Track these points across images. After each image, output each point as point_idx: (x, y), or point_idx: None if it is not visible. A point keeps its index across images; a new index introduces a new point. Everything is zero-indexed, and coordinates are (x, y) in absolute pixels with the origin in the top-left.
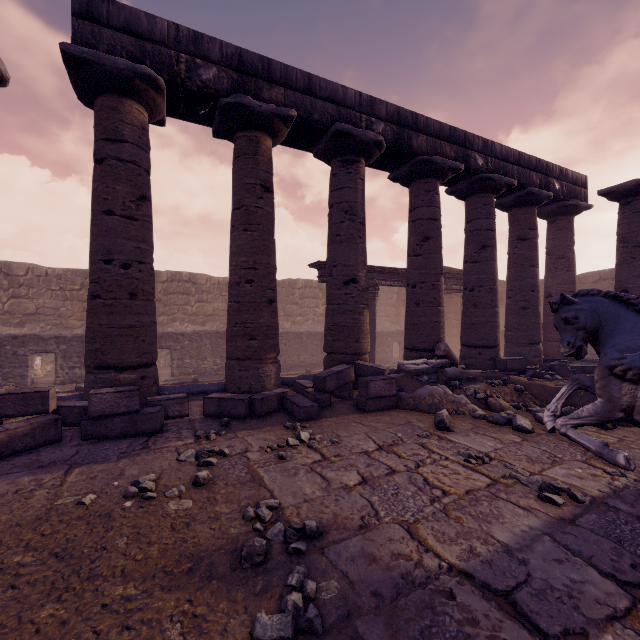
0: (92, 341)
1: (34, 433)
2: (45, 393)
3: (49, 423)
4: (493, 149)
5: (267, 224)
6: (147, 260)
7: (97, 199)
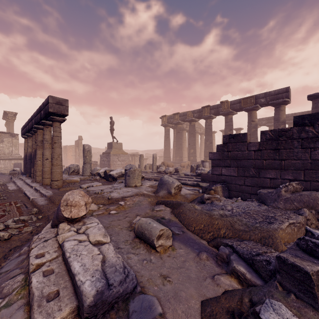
0: None
1: None
2: None
3: None
4: None
5: None
6: None
7: None
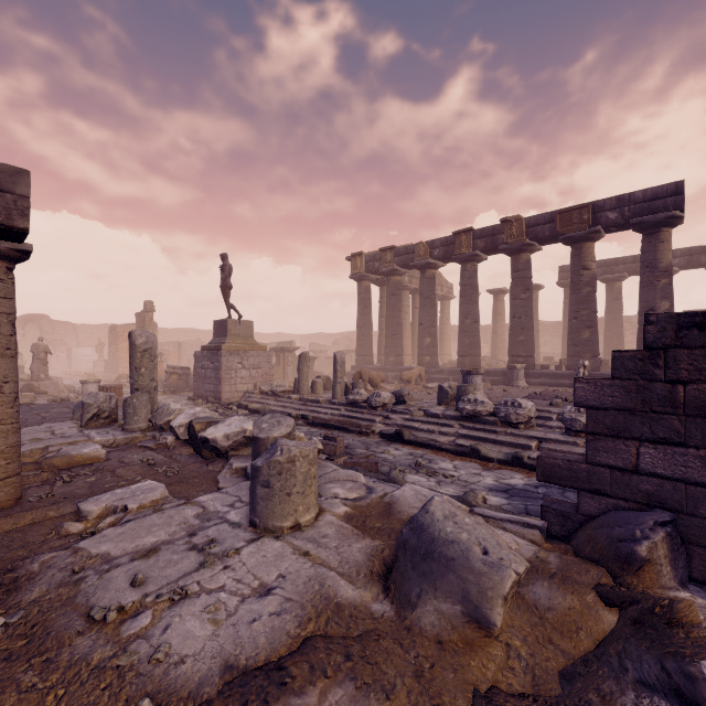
0: (562, 349)
1: (552, 363)
2: (553, 357)
3: (554, 362)
4: None
5: (616, 311)
6: None
7: (563, 314)
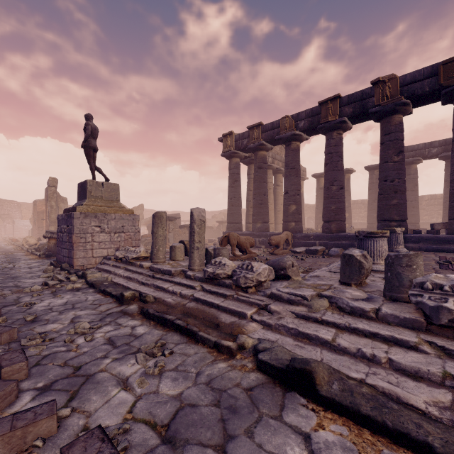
0: None
1: None
2: None
3: None
4: None
5: None
6: (416, 199)
7: None
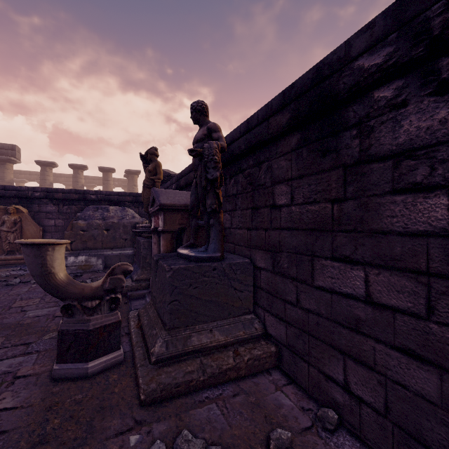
0: None
1: None
2: None
3: None
4: (89, 177)
5: None
6: None
7: None
